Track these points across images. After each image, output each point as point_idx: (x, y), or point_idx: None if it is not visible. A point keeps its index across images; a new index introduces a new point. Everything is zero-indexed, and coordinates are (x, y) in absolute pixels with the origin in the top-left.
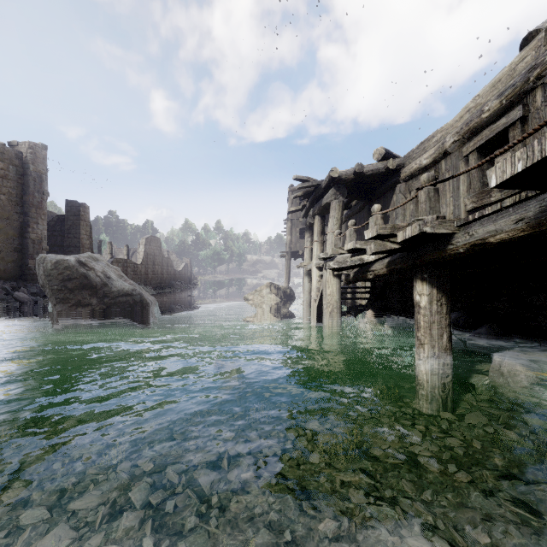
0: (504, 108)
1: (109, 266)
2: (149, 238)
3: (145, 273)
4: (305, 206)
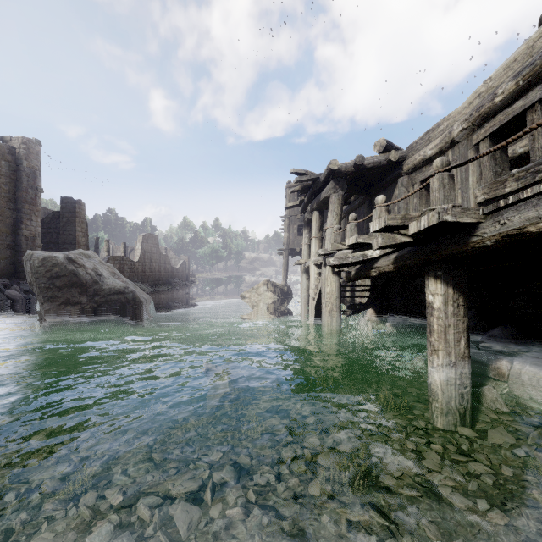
0: (521, 89)
1: (102, 263)
2: (147, 236)
3: (142, 270)
4: (303, 201)
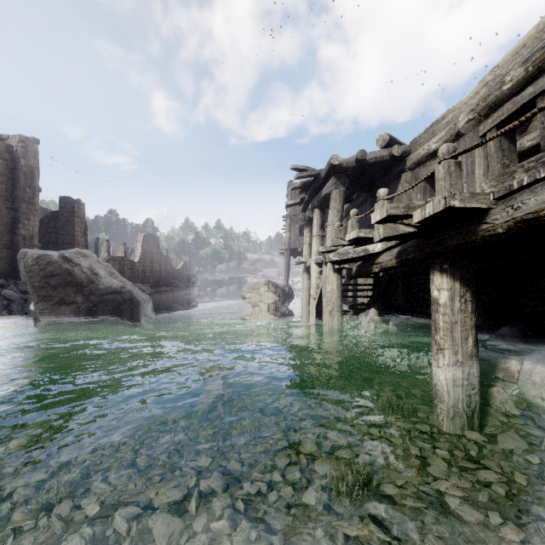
0: (530, 76)
1: (100, 262)
2: (147, 236)
3: (143, 271)
4: (304, 199)
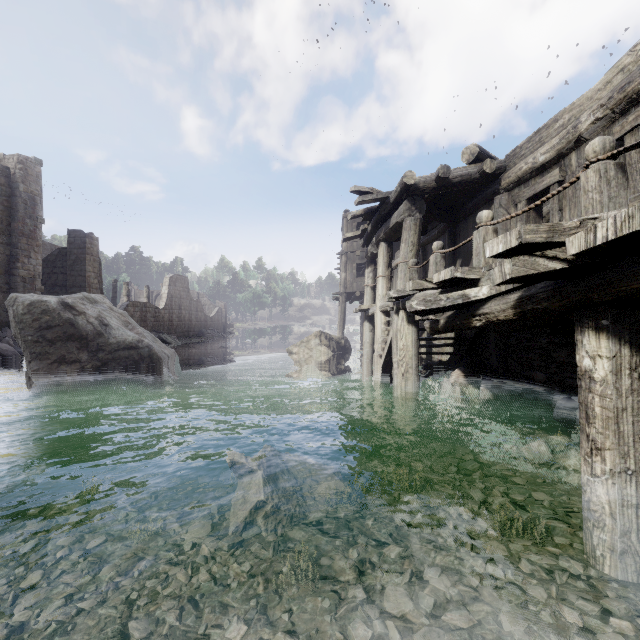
0: None
1: (113, 310)
2: (175, 278)
3: (169, 319)
4: (366, 231)
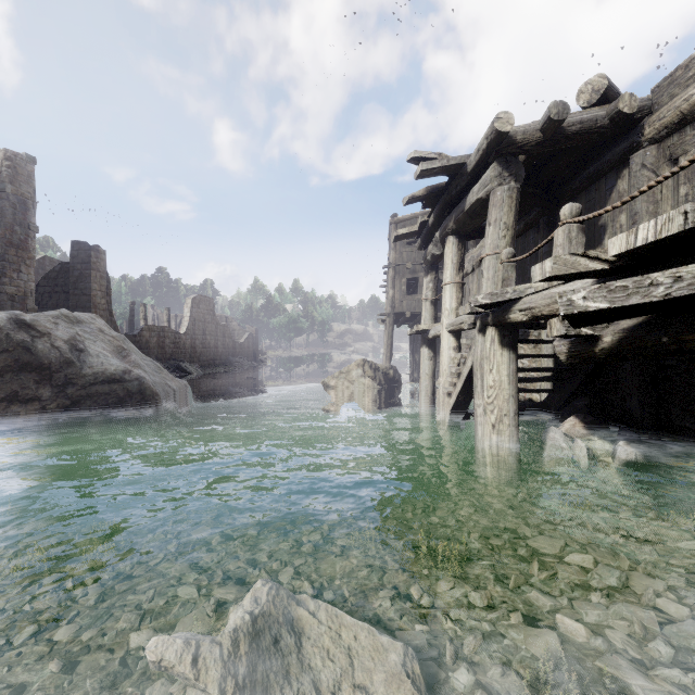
0: None
1: (103, 332)
2: (198, 299)
3: (192, 345)
4: (425, 225)
